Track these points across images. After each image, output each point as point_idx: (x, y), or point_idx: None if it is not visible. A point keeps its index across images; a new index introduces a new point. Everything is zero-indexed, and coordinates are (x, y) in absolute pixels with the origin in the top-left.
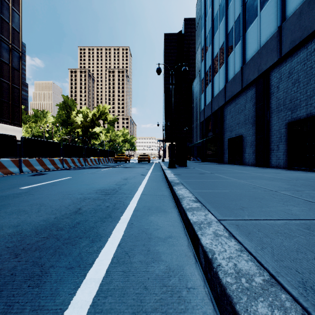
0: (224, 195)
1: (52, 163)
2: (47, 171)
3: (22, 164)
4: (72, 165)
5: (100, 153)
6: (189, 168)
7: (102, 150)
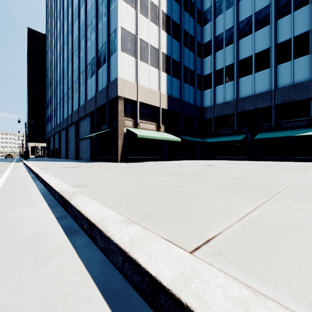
0: None
1: None
2: None
3: None
4: None
5: None
6: (29, 158)
7: None
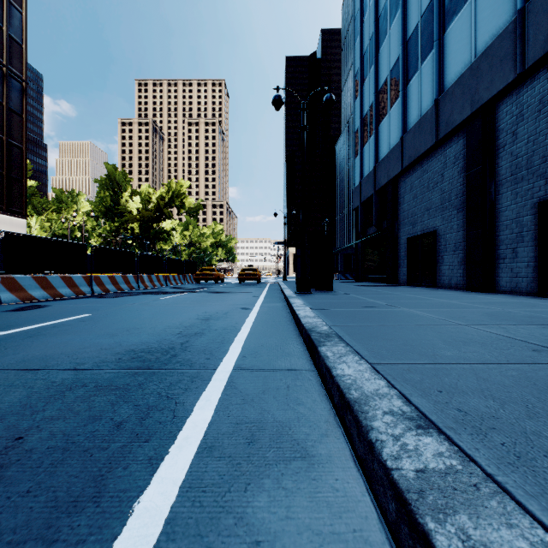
0: (481, 381)
1: (68, 284)
2: (55, 300)
3: (1, 286)
4: (111, 288)
5: (169, 265)
6: (339, 294)
7: (172, 261)
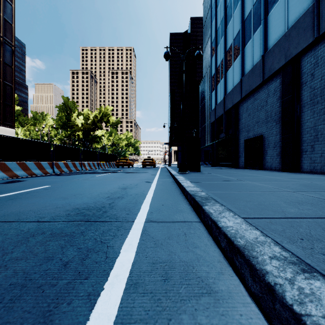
0: None
1: (39, 167)
2: (30, 177)
3: None
4: (65, 170)
5: (100, 156)
6: (204, 173)
7: (102, 154)
